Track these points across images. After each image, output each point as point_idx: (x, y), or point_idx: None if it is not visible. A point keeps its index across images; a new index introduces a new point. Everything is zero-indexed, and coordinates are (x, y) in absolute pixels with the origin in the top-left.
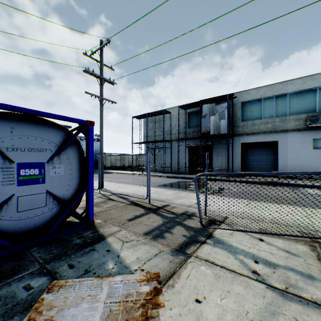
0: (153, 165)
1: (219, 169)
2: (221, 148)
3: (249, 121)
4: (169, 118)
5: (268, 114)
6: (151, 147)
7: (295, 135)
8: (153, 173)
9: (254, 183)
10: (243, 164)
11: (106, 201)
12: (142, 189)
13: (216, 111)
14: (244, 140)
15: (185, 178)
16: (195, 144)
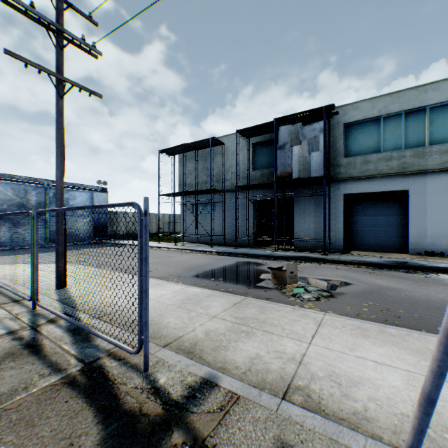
0: (194, 231)
1: (306, 239)
2: (310, 203)
3: (358, 156)
4: (221, 153)
5: (392, 143)
6: (191, 202)
7: (440, 180)
8: (193, 245)
9: (379, 267)
10: (346, 230)
11: (4, 358)
12: (156, 290)
13: (304, 136)
14: (348, 189)
15: (249, 255)
16: (264, 197)
